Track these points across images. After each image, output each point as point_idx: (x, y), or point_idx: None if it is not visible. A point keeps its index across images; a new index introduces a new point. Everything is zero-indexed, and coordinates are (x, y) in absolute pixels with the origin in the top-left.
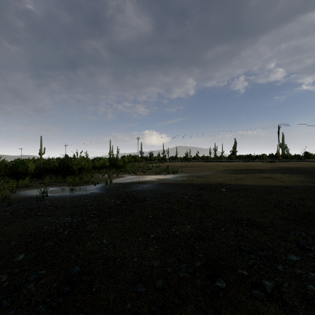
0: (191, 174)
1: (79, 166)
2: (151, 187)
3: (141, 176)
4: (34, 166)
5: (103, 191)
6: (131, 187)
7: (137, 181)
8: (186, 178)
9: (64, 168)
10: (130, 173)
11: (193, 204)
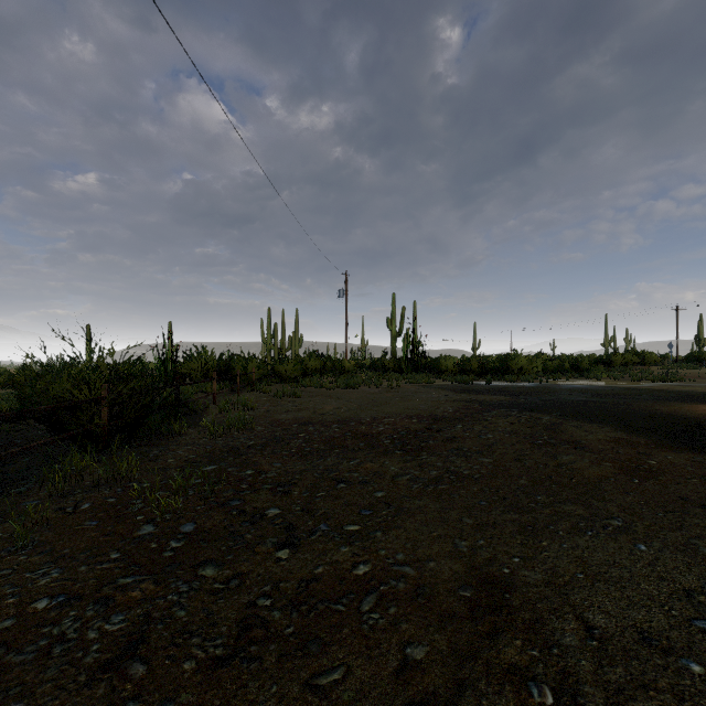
0: (684, 384)
1: (519, 366)
2: (578, 386)
3: (600, 382)
4: (476, 364)
5: (531, 385)
6: (559, 385)
7: (579, 384)
8: (651, 385)
9: (503, 367)
10: (590, 378)
11: (580, 390)
